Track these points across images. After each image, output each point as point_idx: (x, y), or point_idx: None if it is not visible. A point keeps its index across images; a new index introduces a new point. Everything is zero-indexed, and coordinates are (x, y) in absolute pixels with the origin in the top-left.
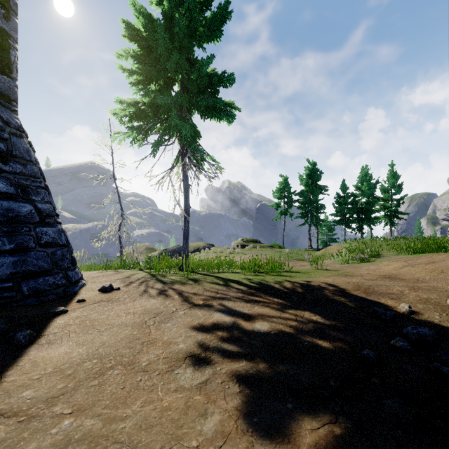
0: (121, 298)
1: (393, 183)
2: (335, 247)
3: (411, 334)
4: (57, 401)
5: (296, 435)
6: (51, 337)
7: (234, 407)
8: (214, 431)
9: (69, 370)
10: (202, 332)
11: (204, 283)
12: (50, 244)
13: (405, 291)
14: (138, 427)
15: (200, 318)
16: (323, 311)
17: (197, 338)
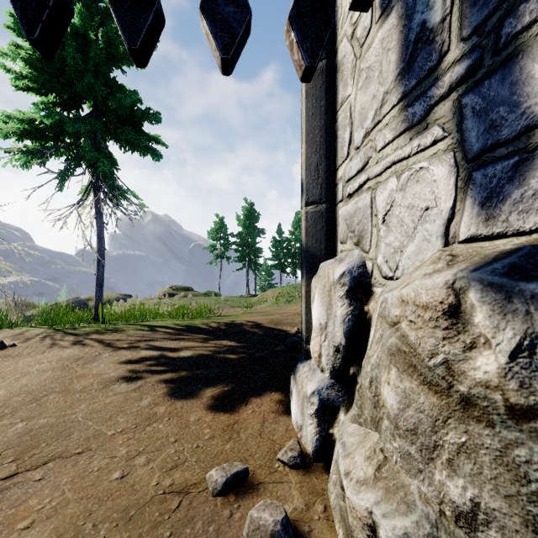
0: (24, 353)
1: None
2: (271, 292)
3: (288, 343)
4: (0, 420)
5: (202, 395)
6: None
7: (162, 393)
8: (148, 404)
9: None
10: (131, 364)
11: (127, 330)
12: None
13: None
14: (89, 414)
15: (128, 356)
16: (238, 339)
17: (127, 368)
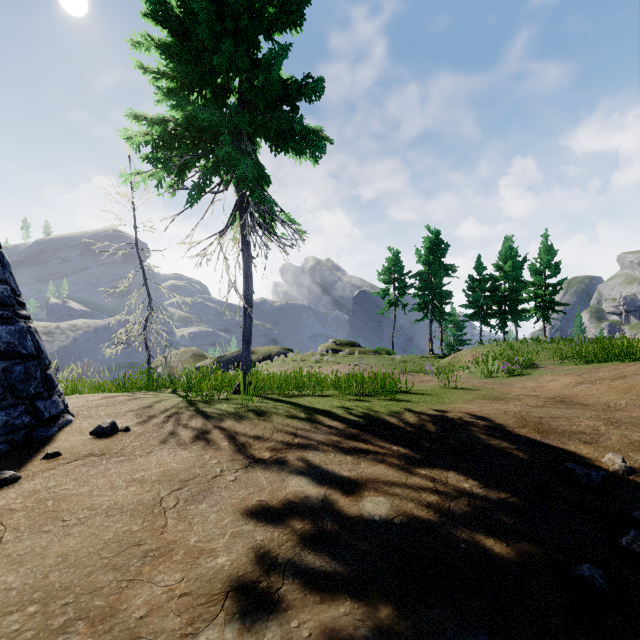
0: (127, 448)
1: (548, 261)
2: (468, 352)
3: None
4: None
5: None
6: None
7: None
8: None
9: None
10: (265, 524)
11: (274, 416)
12: (1, 354)
13: (601, 428)
14: None
15: (264, 489)
16: (478, 469)
17: (254, 539)
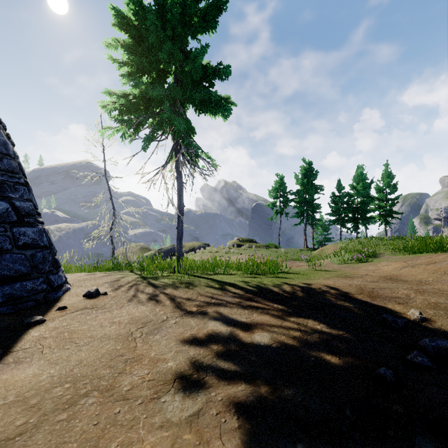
0: (107, 304)
1: (388, 183)
2: (331, 246)
3: (429, 348)
4: (11, 445)
5: None
6: (21, 353)
7: None
8: None
9: (34, 399)
10: (195, 346)
11: (198, 286)
12: (29, 246)
13: (411, 294)
14: None
15: (194, 328)
16: (327, 318)
17: (189, 353)
